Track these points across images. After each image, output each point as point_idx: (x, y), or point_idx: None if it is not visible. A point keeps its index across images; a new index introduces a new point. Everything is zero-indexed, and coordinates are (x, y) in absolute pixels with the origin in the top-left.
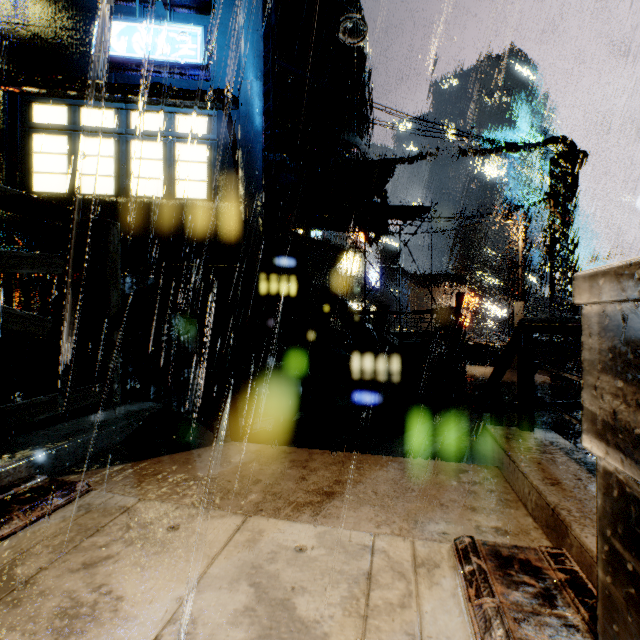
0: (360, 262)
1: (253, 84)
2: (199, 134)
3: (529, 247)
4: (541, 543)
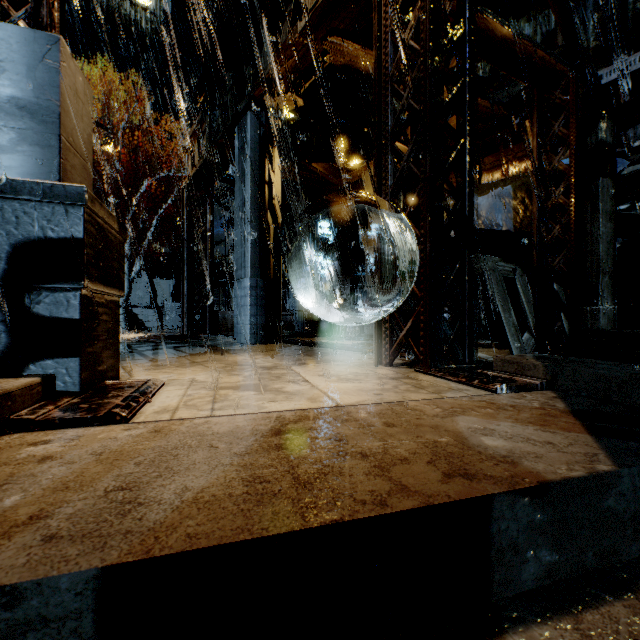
0: None
1: None
2: None
3: None
4: (0, 442)
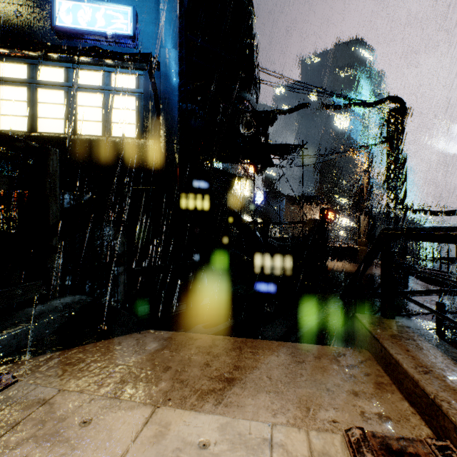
0: (249, 187)
1: (170, 51)
2: (130, 88)
3: (371, 176)
4: (422, 430)
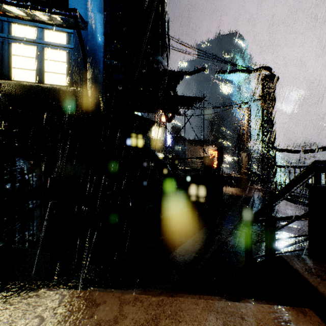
0: (161, 132)
1: (97, 15)
2: (61, 43)
3: (250, 124)
4: None
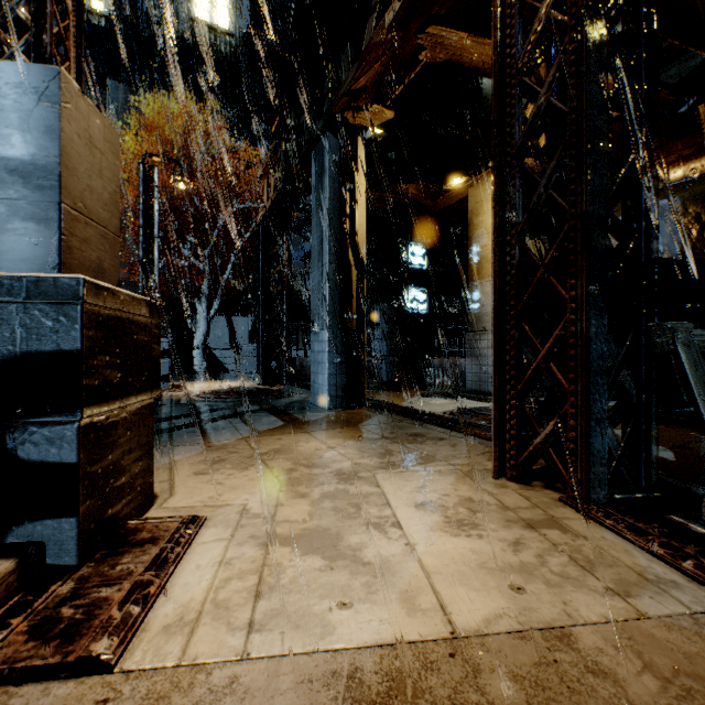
0: None
1: None
2: None
3: None
4: None
